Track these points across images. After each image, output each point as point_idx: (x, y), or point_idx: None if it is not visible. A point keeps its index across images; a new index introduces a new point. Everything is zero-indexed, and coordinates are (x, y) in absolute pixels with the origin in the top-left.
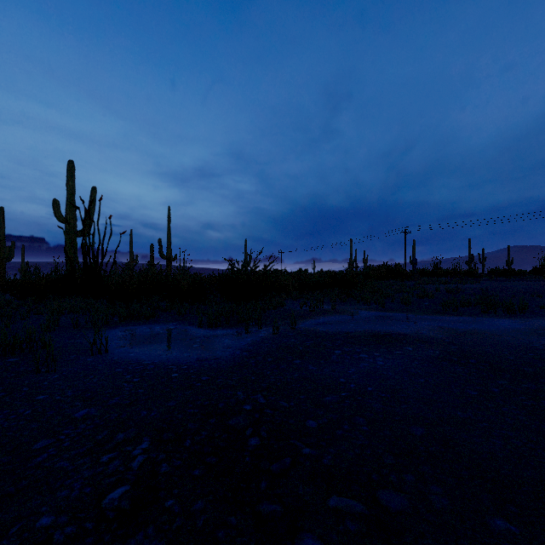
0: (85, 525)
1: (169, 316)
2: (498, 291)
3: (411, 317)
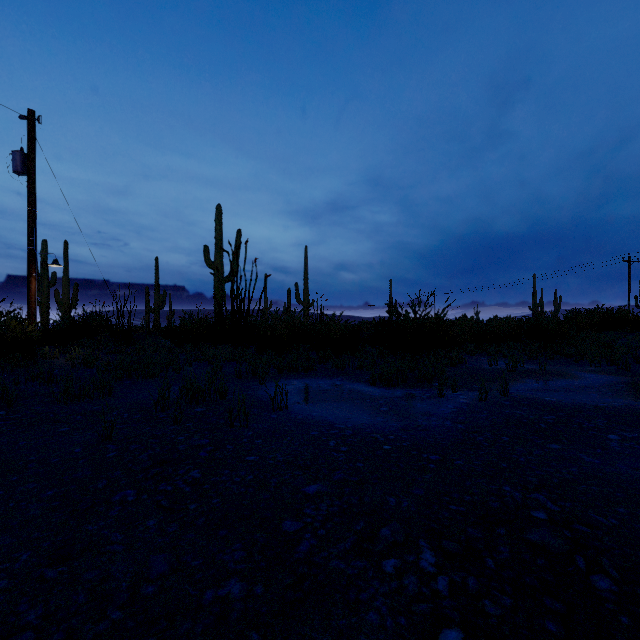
0: None
1: (326, 369)
2: None
3: None
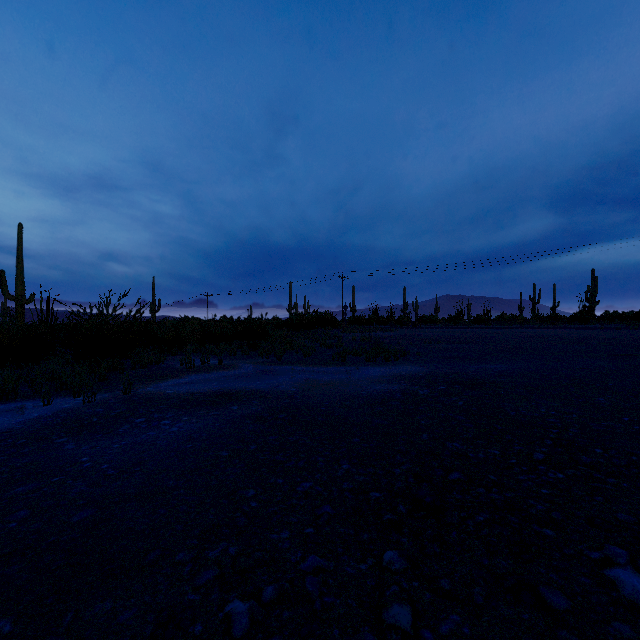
0: None
1: None
2: (406, 339)
3: (295, 369)
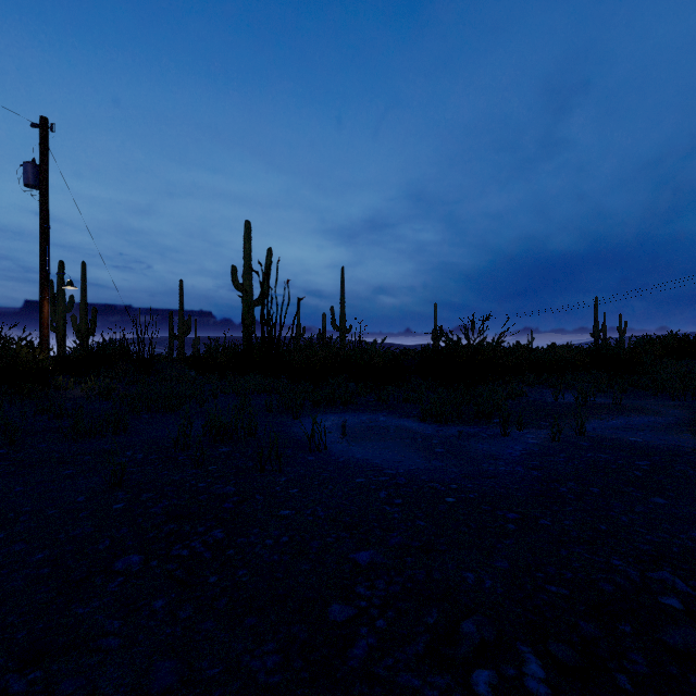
0: None
1: (368, 402)
2: None
3: None
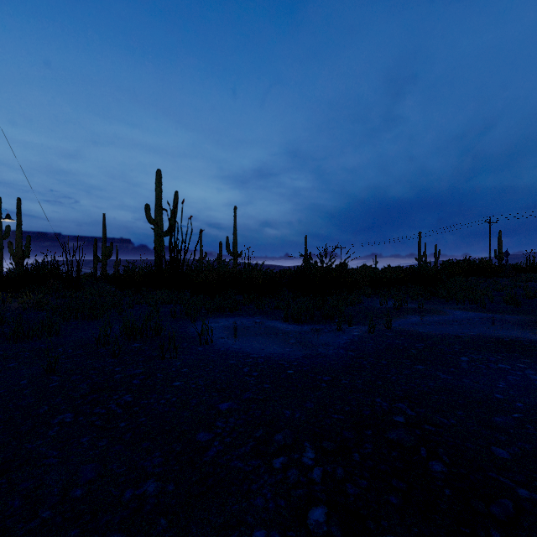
0: None
1: (249, 309)
2: None
3: (531, 320)
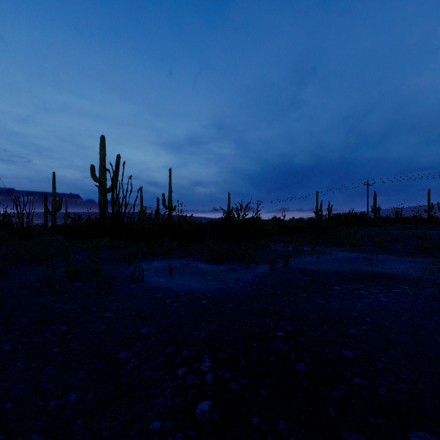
0: (189, 434)
1: (179, 253)
2: None
3: (390, 258)
